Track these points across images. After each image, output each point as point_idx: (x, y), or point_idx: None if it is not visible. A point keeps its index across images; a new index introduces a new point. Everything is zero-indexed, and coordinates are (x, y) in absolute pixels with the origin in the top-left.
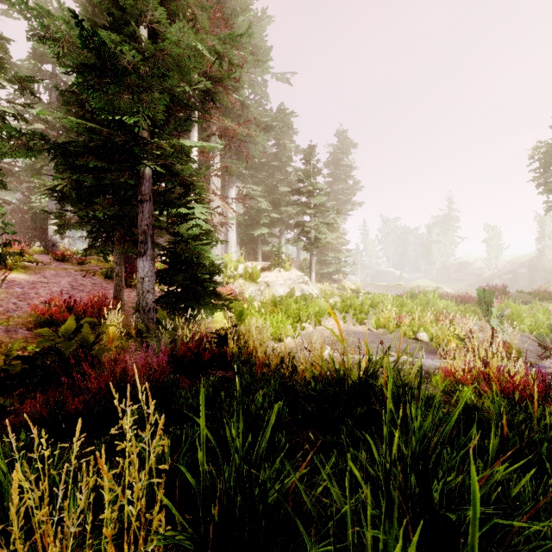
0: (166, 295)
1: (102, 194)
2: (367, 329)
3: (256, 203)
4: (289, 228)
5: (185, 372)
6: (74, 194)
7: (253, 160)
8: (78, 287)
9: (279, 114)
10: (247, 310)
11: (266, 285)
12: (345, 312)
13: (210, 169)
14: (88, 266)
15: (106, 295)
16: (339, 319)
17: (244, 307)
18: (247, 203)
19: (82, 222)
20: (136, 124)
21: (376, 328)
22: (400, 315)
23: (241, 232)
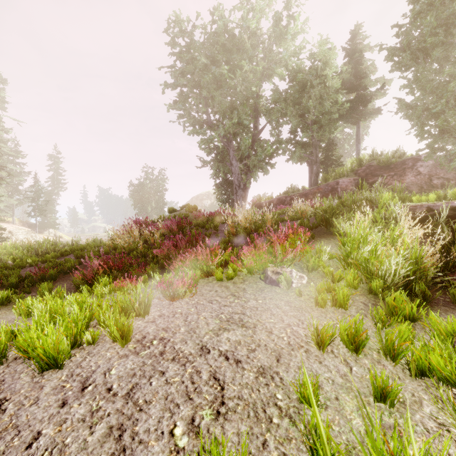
0: None
1: None
2: None
3: None
4: (19, 203)
5: None
6: None
7: None
8: None
9: (17, 152)
10: None
11: (11, 234)
12: None
13: None
14: None
15: None
16: None
17: None
18: None
19: None
20: None
21: None
22: None
23: None
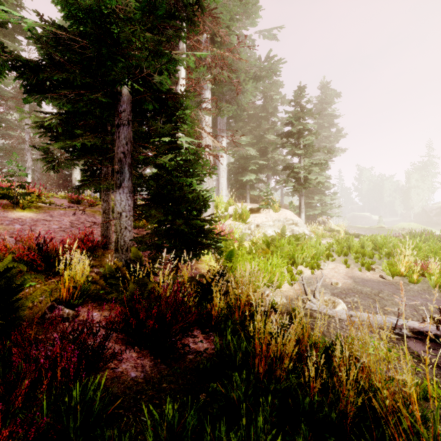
0: (150, 233)
1: (92, 131)
2: (379, 277)
3: (245, 151)
4: (275, 174)
5: (146, 345)
6: (61, 128)
7: (242, 112)
8: (76, 225)
9: (268, 61)
10: (237, 251)
11: (255, 225)
12: (344, 255)
13: (202, 113)
14: (97, 208)
15: (92, 232)
16: (338, 262)
17: (234, 248)
18: (237, 152)
19: (71, 159)
20: (108, 31)
21: (391, 275)
22: (416, 260)
23: (232, 178)
